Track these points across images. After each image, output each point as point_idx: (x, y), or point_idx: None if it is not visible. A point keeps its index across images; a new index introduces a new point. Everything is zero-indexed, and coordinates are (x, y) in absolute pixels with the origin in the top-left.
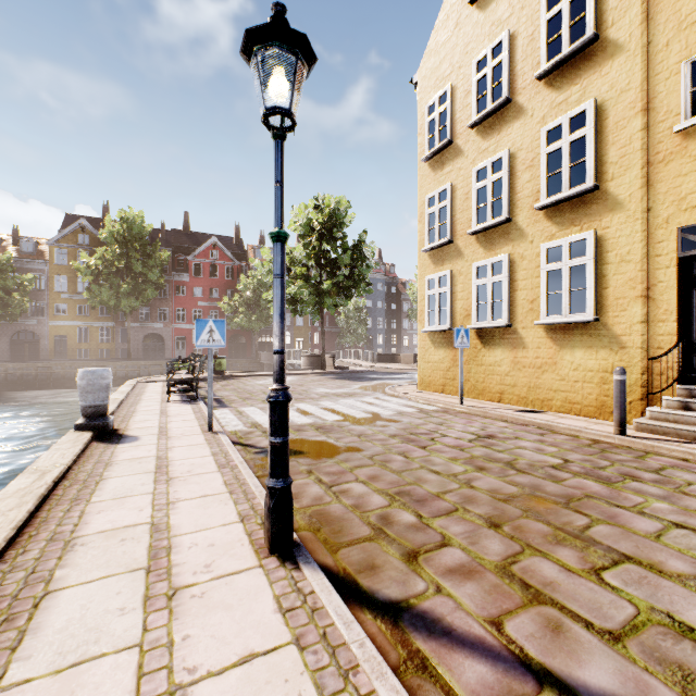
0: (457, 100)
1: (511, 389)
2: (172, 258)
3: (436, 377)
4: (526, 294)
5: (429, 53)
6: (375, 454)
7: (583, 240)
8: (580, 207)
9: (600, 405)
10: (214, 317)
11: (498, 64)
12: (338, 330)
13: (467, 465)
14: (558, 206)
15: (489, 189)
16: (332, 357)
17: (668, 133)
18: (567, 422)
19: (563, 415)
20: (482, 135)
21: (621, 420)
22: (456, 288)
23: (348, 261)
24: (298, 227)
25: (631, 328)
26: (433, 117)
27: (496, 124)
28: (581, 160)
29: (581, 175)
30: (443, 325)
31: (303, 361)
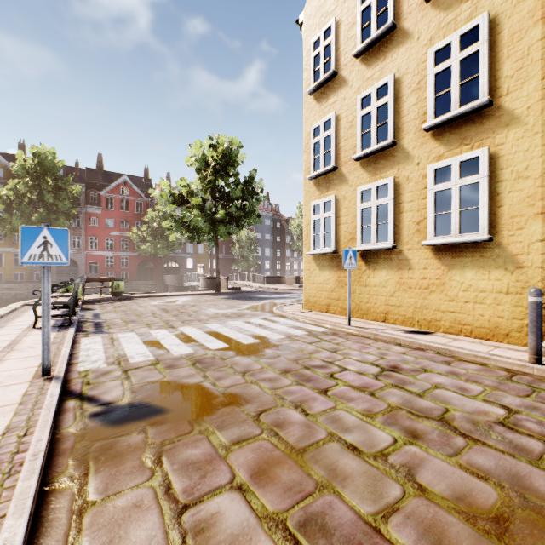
0: (341, 33)
1: (396, 310)
2: (86, 193)
3: (321, 298)
4: (412, 215)
5: None
6: (263, 408)
7: (474, 159)
8: (470, 125)
9: (494, 326)
10: (126, 245)
11: None
12: (233, 257)
13: (391, 429)
14: (446, 126)
15: (374, 115)
16: (226, 279)
17: None
18: (465, 346)
19: (454, 337)
20: (366, 63)
21: (538, 347)
22: (340, 213)
23: (240, 194)
24: (194, 162)
25: (529, 247)
26: (318, 52)
27: (381, 51)
28: (473, 76)
29: (472, 93)
30: (327, 248)
31: (201, 283)
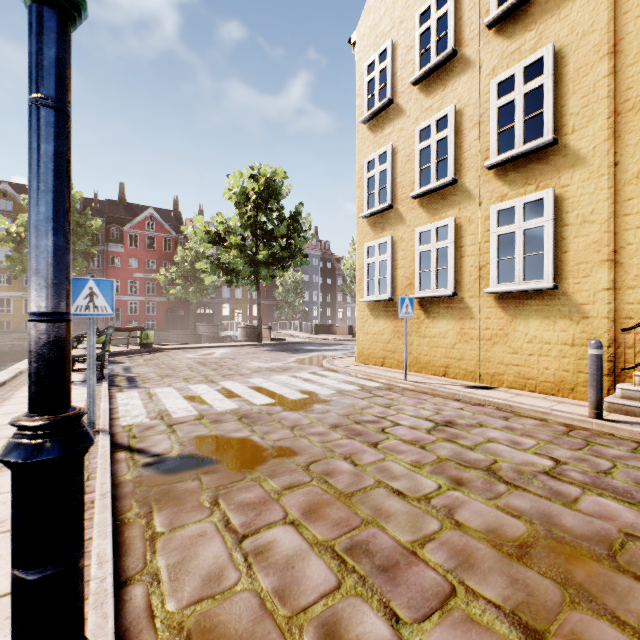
0: (398, 57)
1: (457, 363)
2: (106, 228)
3: (376, 350)
4: (474, 260)
5: (368, 10)
6: (313, 459)
7: (539, 200)
8: (535, 164)
9: (559, 380)
10: (152, 288)
11: (443, 15)
12: (276, 302)
13: (437, 477)
14: (510, 164)
15: (434, 149)
16: (268, 328)
17: (638, 77)
18: (527, 401)
19: (518, 392)
20: (425, 92)
21: (598, 401)
22: (397, 256)
23: (284, 232)
24: (233, 196)
25: (595, 296)
26: (372, 77)
27: (441, 79)
28: (537, 112)
29: (536, 129)
30: (383, 295)
31: (240, 333)
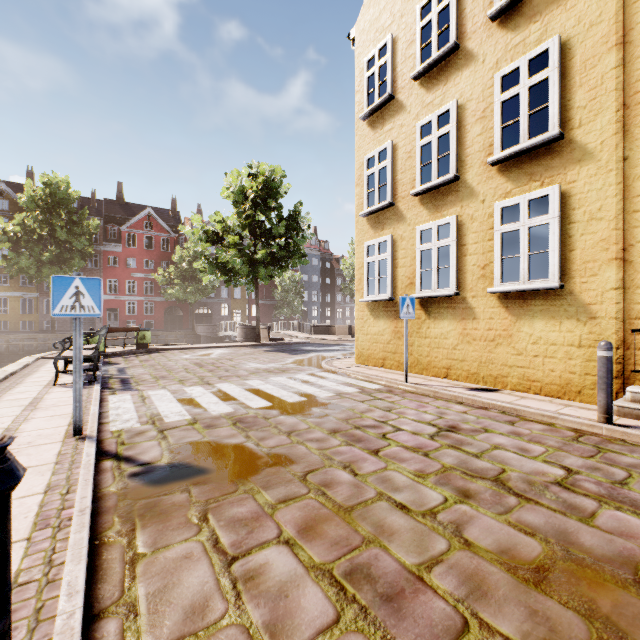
0: (398, 52)
1: (460, 364)
2: (104, 228)
3: (376, 351)
4: (477, 259)
5: (367, 4)
6: (310, 468)
7: (544, 197)
8: (540, 159)
9: (565, 383)
10: (150, 288)
11: (445, 8)
12: (275, 302)
13: (443, 488)
14: (514, 159)
15: (435, 145)
16: (267, 328)
17: None
18: (532, 404)
19: (522, 395)
20: (426, 87)
21: (608, 405)
22: (397, 255)
23: (283, 231)
24: (231, 195)
25: (603, 296)
26: (372, 72)
27: (442, 74)
28: (542, 106)
29: (541, 124)
30: (383, 294)
31: (238, 333)
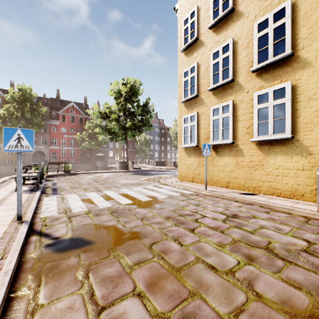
0: (201, 15)
1: (234, 180)
2: (49, 112)
3: (189, 173)
4: (244, 123)
5: None
6: (154, 241)
7: (282, 88)
8: (280, 68)
9: (294, 190)
10: (73, 143)
11: None
12: (136, 150)
13: (236, 254)
14: (265, 69)
15: (221, 63)
16: (132, 163)
17: None
18: (277, 202)
19: (270, 197)
20: (216, 32)
21: None
22: (200, 122)
23: (140, 112)
24: (113, 94)
25: (316, 142)
26: (187, 26)
27: (225, 25)
28: (281, 38)
29: (281, 48)
30: (192, 144)
31: (117, 165)
